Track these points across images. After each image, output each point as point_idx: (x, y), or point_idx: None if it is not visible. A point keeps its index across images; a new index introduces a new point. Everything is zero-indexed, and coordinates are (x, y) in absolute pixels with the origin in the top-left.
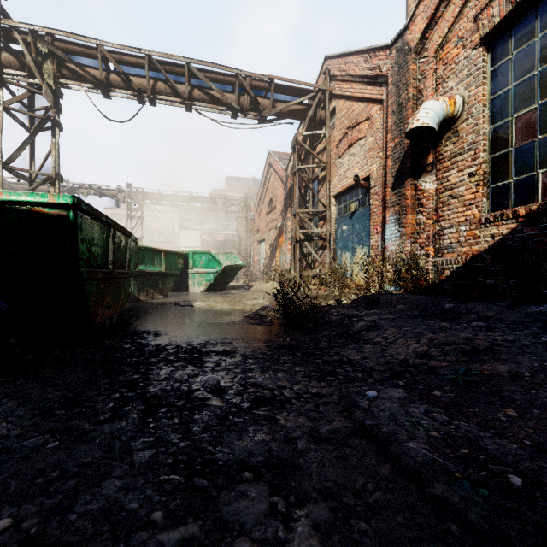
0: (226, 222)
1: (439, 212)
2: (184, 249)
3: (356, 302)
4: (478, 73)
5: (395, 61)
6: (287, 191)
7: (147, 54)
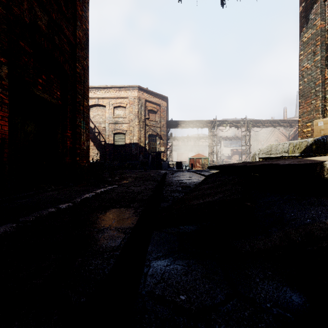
0: (240, 143)
1: None
2: (224, 155)
3: None
4: None
5: None
6: (289, 140)
7: (269, 120)
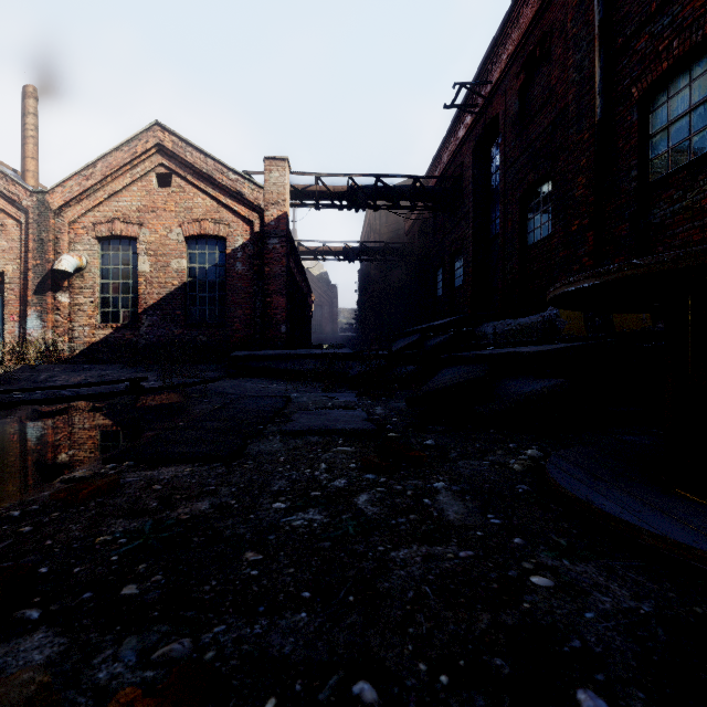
0: None
1: (72, 317)
2: None
3: (21, 370)
4: (95, 253)
5: (37, 205)
6: None
7: None
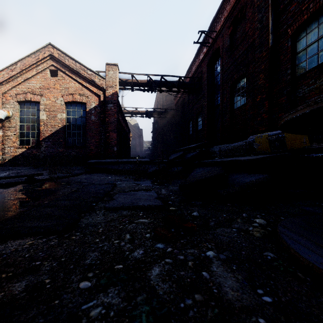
0: None
1: (4, 142)
2: None
3: None
4: (17, 109)
5: None
6: None
7: None
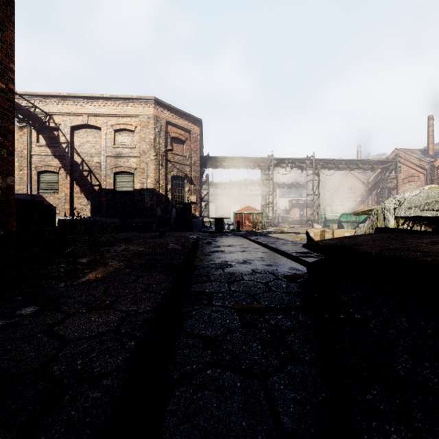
0: (301, 193)
1: None
2: (280, 208)
3: None
4: None
5: (430, 167)
6: (368, 188)
7: (345, 160)
